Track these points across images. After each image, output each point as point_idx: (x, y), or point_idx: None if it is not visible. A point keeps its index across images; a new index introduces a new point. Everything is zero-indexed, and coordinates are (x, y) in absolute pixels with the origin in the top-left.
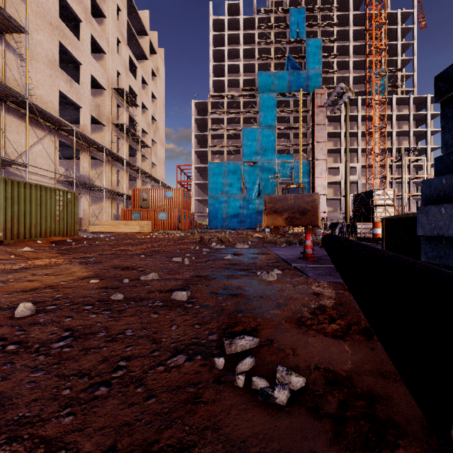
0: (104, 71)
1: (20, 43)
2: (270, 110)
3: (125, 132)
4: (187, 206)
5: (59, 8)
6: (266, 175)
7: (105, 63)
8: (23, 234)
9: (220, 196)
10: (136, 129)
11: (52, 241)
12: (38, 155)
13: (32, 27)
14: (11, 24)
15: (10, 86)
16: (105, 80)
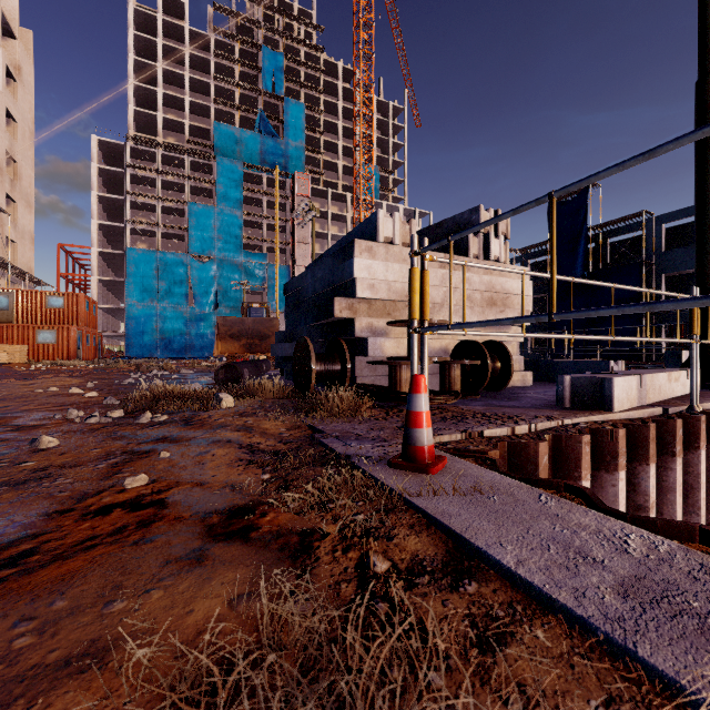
0: None
1: None
2: (234, 184)
3: None
4: (92, 321)
5: None
6: (227, 279)
7: None
8: None
9: (149, 305)
10: None
11: None
12: None
13: None
14: None
15: None
16: None
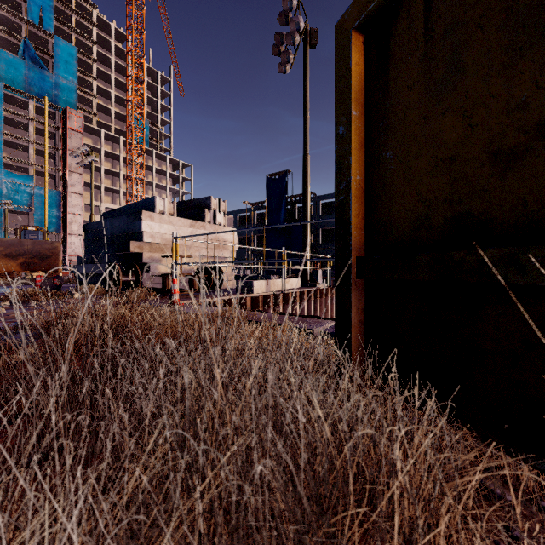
0: None
1: None
2: None
3: None
4: None
5: None
6: None
7: None
8: None
9: None
10: None
11: None
12: None
13: None
14: None
15: None
16: None
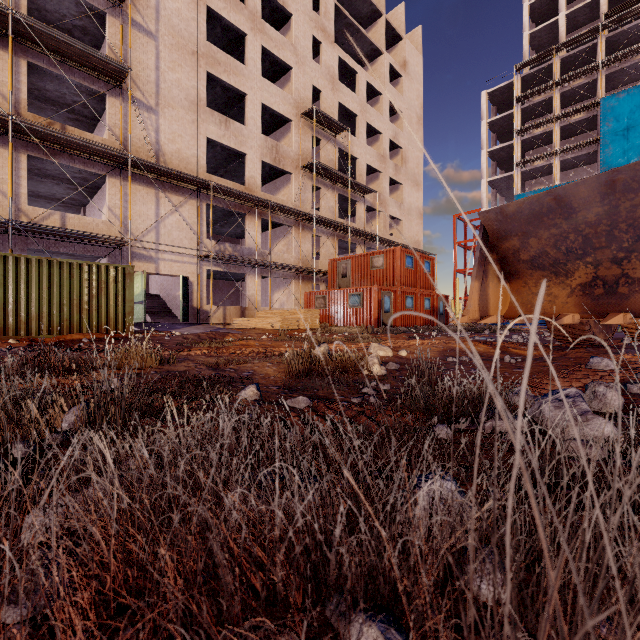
0: (287, 94)
1: (149, 91)
2: None
3: (326, 176)
4: (422, 281)
5: (224, 32)
6: None
7: (291, 82)
8: (15, 329)
9: None
10: (356, 168)
11: (60, 341)
12: (175, 228)
13: (165, 66)
14: (114, 67)
15: (135, 148)
16: (290, 106)
